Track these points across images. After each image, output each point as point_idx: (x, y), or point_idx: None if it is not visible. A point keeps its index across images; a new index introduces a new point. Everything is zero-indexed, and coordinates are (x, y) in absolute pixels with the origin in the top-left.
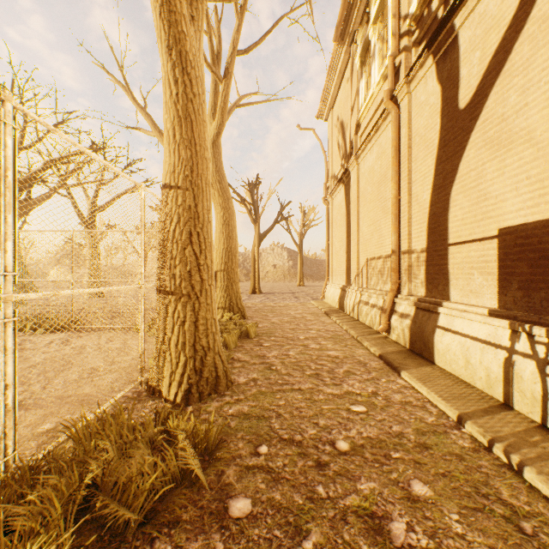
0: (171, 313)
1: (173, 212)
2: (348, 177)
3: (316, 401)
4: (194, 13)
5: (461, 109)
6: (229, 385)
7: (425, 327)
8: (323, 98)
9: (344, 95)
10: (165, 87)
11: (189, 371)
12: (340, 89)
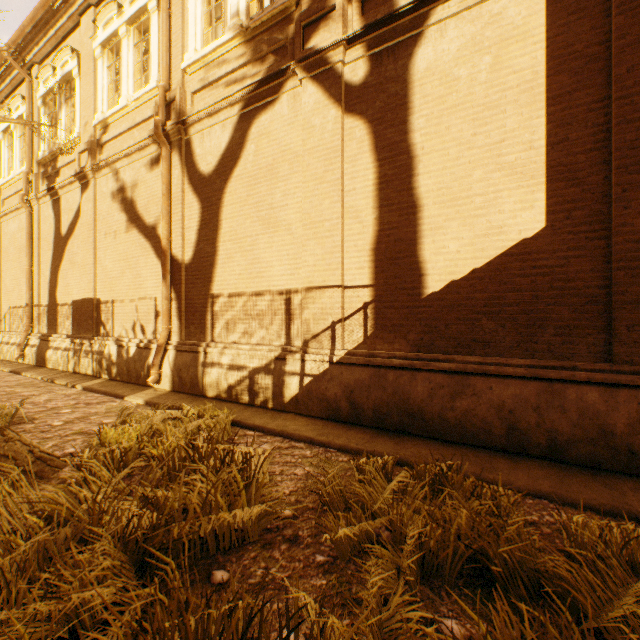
0: None
1: None
2: None
3: None
4: None
5: (62, 237)
6: None
7: (44, 349)
8: None
9: None
10: None
11: None
12: None
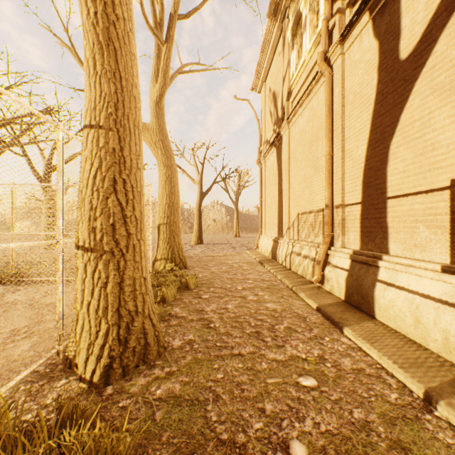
0: (91, 273)
1: (94, 155)
2: (280, 140)
3: (259, 372)
4: None
5: (403, 59)
6: (161, 352)
7: (364, 280)
8: (257, 72)
9: (276, 68)
10: (80, 5)
11: (111, 341)
12: (273, 63)
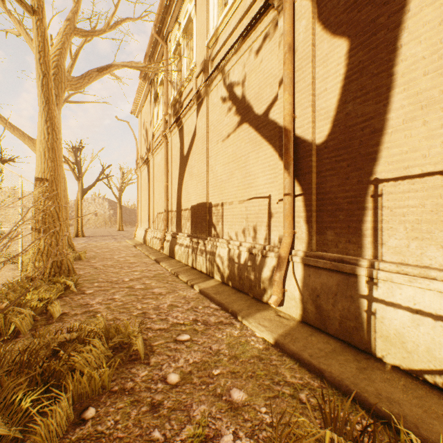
0: (44, 240)
1: (44, 192)
2: (149, 162)
3: (119, 274)
4: (58, 102)
5: (184, 156)
6: (75, 274)
7: (173, 244)
8: (135, 104)
9: (147, 110)
10: (41, 134)
11: (55, 267)
12: (146, 104)
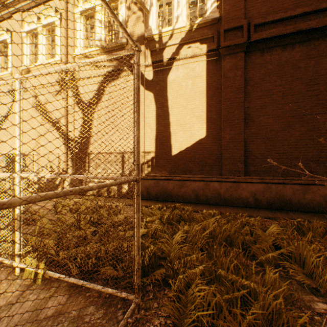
0: None
1: None
2: None
3: None
4: None
5: None
6: None
7: None
8: None
9: None
10: None
11: None
12: None
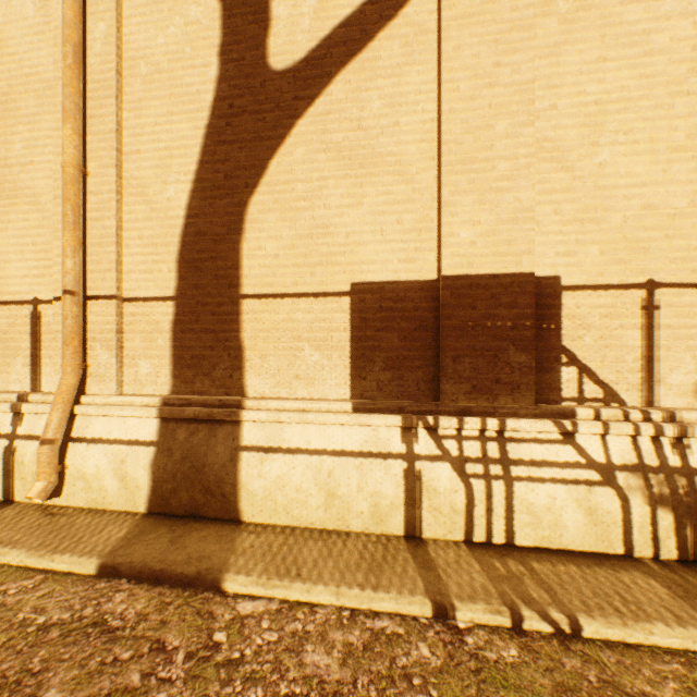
0: None
1: None
2: None
3: None
4: None
5: (277, 70)
6: None
7: (209, 455)
8: None
9: None
10: None
11: None
12: None
